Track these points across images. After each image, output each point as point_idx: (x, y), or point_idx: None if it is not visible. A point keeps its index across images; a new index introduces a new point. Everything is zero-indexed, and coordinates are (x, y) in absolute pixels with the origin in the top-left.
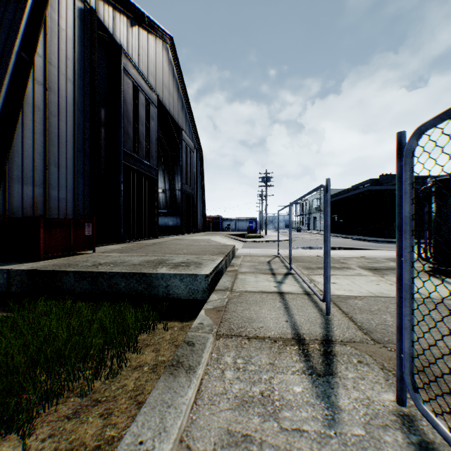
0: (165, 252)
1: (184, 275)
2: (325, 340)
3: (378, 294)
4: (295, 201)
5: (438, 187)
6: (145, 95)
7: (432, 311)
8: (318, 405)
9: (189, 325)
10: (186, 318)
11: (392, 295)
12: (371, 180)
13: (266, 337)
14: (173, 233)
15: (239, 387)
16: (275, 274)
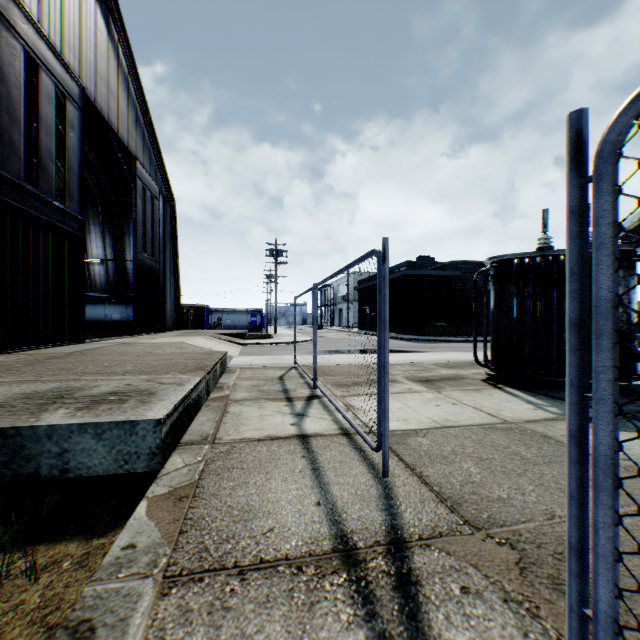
0: (86, 371)
1: (107, 426)
2: (394, 540)
3: (445, 422)
4: (324, 280)
5: (499, 270)
6: (56, 80)
7: (519, 444)
8: None
9: (107, 546)
10: (103, 526)
11: (462, 423)
12: (408, 262)
13: (279, 560)
14: (121, 333)
15: None
16: (292, 399)
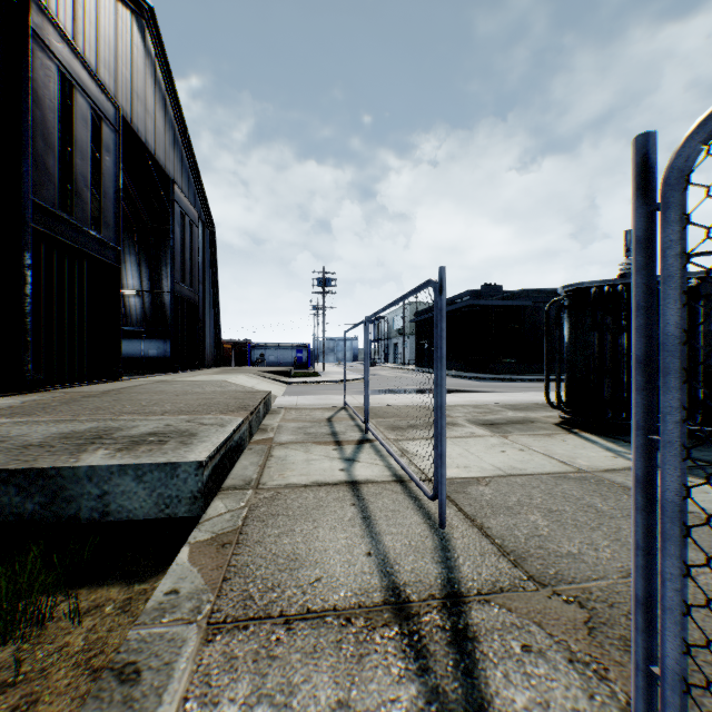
0: (123, 411)
1: (148, 468)
2: (450, 594)
3: (510, 470)
4: (376, 313)
5: (574, 300)
6: (91, 101)
7: (594, 496)
8: None
9: (149, 592)
10: (144, 571)
11: (530, 471)
12: (472, 291)
13: (327, 611)
14: (158, 370)
15: None
16: (341, 443)
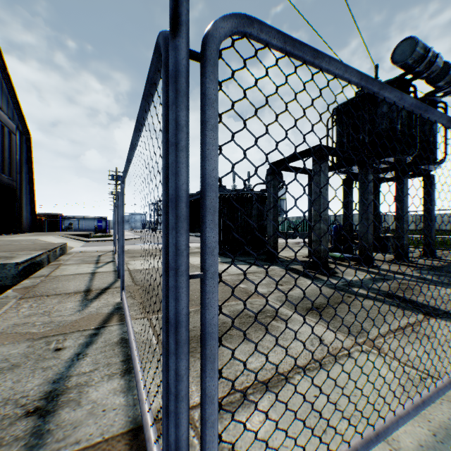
0: None
1: None
2: (106, 288)
3: None
4: (115, 203)
5: None
6: None
7: None
8: (78, 308)
9: None
10: None
11: None
12: None
13: (63, 293)
14: None
15: (30, 312)
16: (99, 263)
